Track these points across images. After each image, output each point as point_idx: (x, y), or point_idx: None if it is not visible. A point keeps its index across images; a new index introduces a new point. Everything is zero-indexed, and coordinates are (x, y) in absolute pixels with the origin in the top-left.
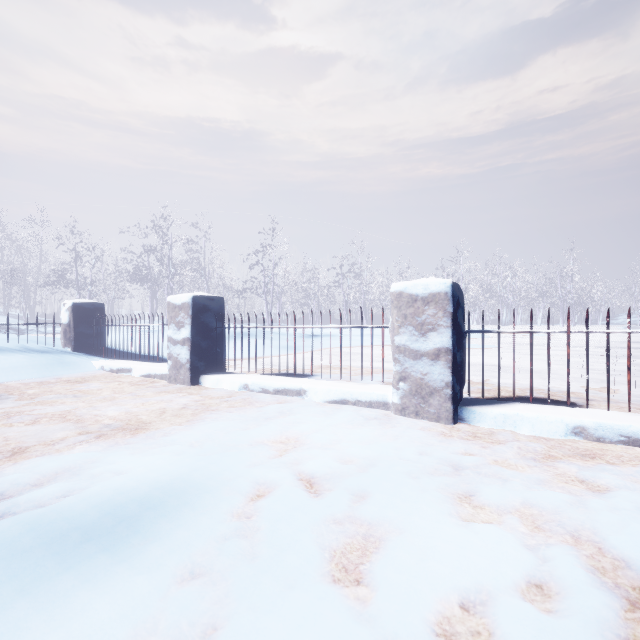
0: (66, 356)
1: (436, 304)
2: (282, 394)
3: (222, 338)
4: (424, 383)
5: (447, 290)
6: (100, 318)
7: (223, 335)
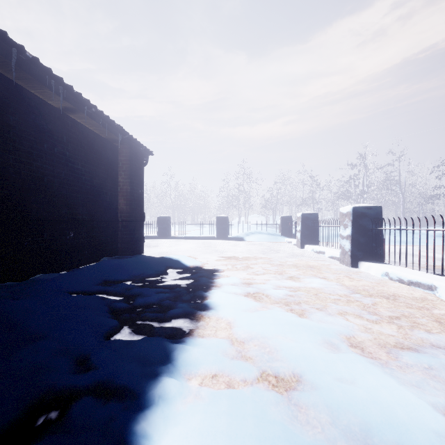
0: (278, 236)
1: (347, 216)
2: (320, 253)
3: (313, 230)
4: (344, 249)
5: (350, 210)
6: (288, 222)
7: (316, 229)
